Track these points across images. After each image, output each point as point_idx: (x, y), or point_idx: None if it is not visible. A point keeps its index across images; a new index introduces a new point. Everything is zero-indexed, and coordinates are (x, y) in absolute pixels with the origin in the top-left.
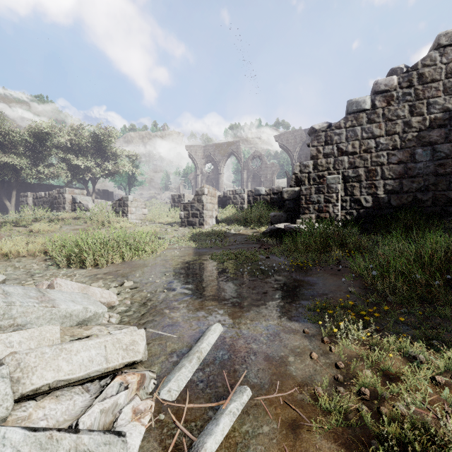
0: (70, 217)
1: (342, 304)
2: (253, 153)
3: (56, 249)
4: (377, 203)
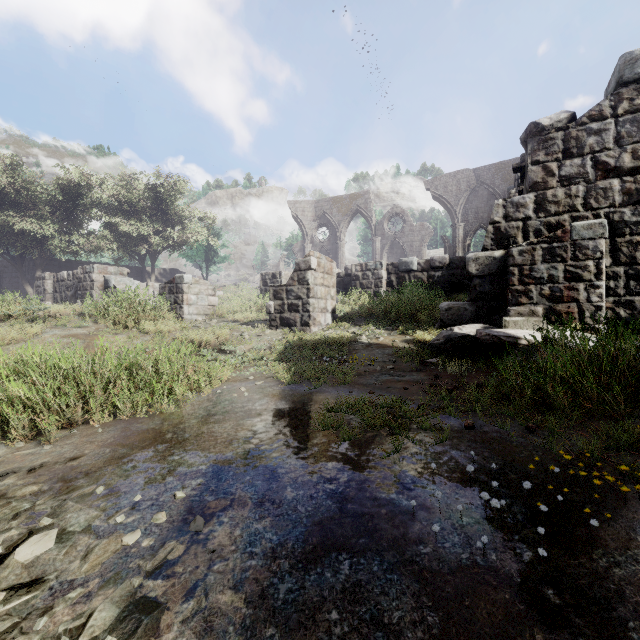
0: (69, 312)
1: None
2: (391, 210)
3: None
4: None
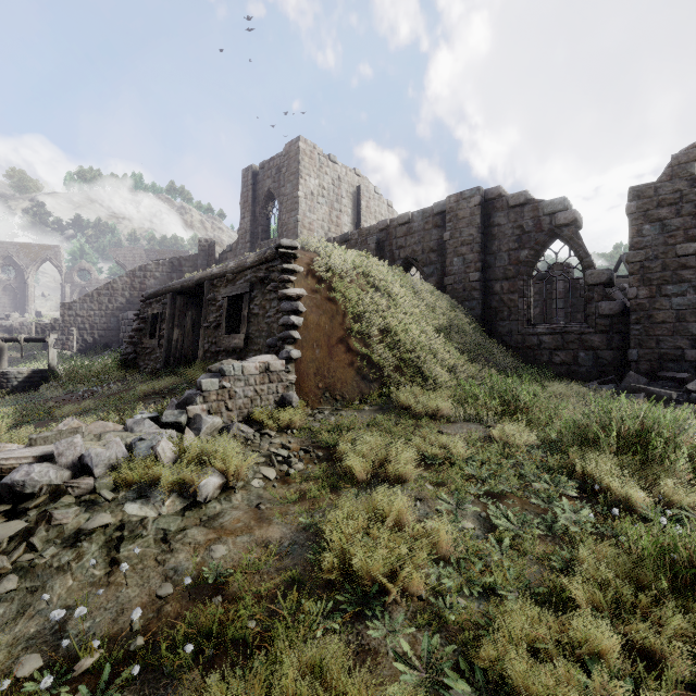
0: None
1: None
2: (81, 264)
3: None
4: (95, 341)
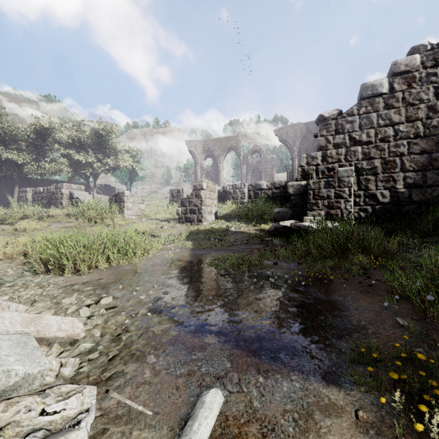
0: (61, 213)
1: (403, 356)
2: (253, 147)
3: (37, 251)
4: (396, 198)
